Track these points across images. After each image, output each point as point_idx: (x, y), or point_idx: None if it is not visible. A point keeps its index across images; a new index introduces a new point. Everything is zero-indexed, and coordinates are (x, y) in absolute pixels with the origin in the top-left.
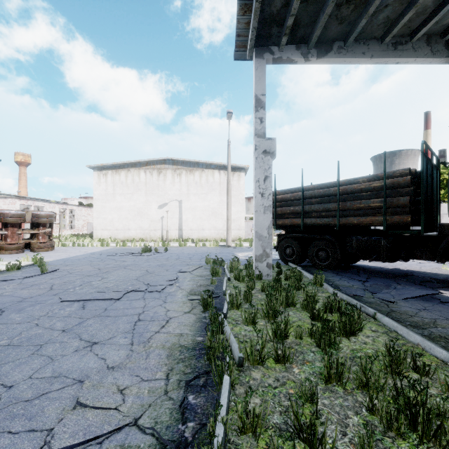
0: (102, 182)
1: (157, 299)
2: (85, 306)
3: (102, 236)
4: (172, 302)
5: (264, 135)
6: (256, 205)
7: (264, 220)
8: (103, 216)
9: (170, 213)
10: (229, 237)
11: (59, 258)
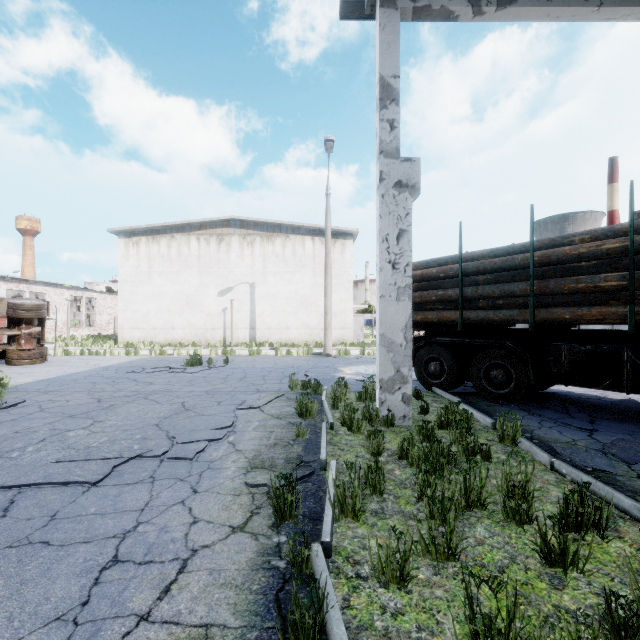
0: (132, 254)
1: (180, 483)
2: (12, 507)
3: (132, 338)
4: (209, 492)
5: (397, 152)
6: (382, 286)
7: (397, 313)
8: (133, 307)
9: (237, 303)
10: (329, 341)
11: (45, 377)
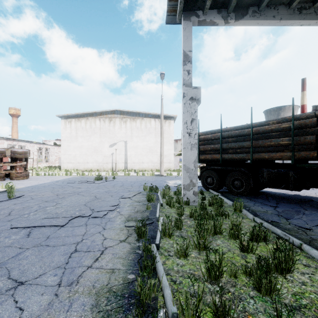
0: (68, 127)
1: (97, 226)
2: (31, 234)
3: (68, 167)
4: (110, 229)
5: (191, 84)
6: (184, 143)
7: (191, 155)
8: (68, 153)
9: (118, 150)
10: (162, 168)
11: (30, 185)
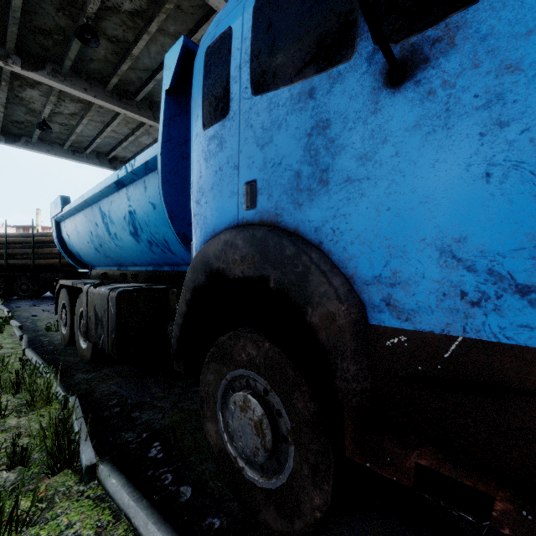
0: None
1: None
2: None
3: None
4: None
5: None
6: None
7: None
8: None
9: None
10: None
11: None
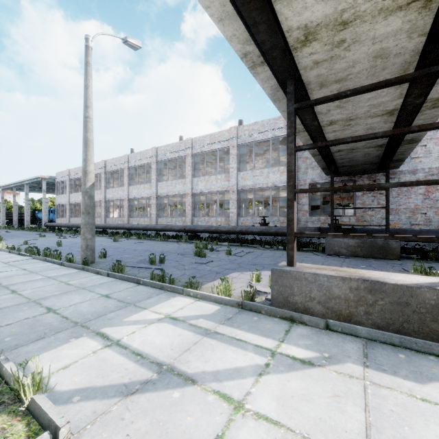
0: None
1: None
2: None
3: None
4: None
5: (4, 203)
6: (2, 215)
7: (4, 218)
8: None
9: None
10: None
11: None
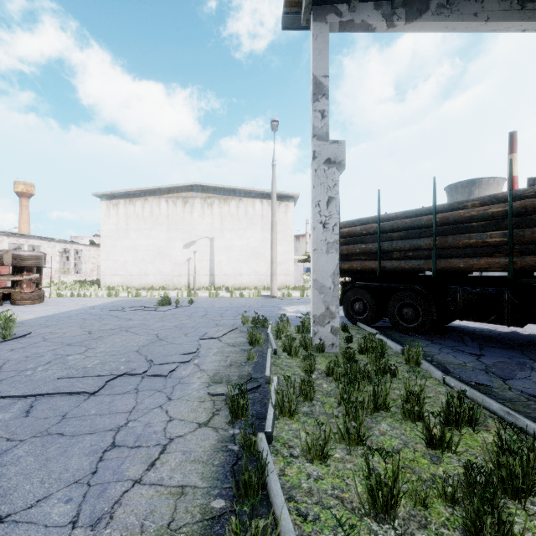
0: (112, 214)
1: (158, 393)
2: (32, 410)
3: (112, 283)
4: (181, 400)
5: (327, 136)
6: (315, 241)
7: (327, 263)
8: (113, 258)
9: (199, 254)
10: (274, 285)
11: (44, 315)
